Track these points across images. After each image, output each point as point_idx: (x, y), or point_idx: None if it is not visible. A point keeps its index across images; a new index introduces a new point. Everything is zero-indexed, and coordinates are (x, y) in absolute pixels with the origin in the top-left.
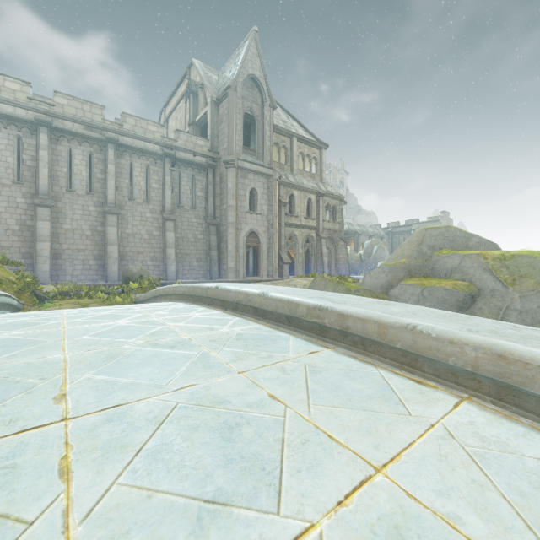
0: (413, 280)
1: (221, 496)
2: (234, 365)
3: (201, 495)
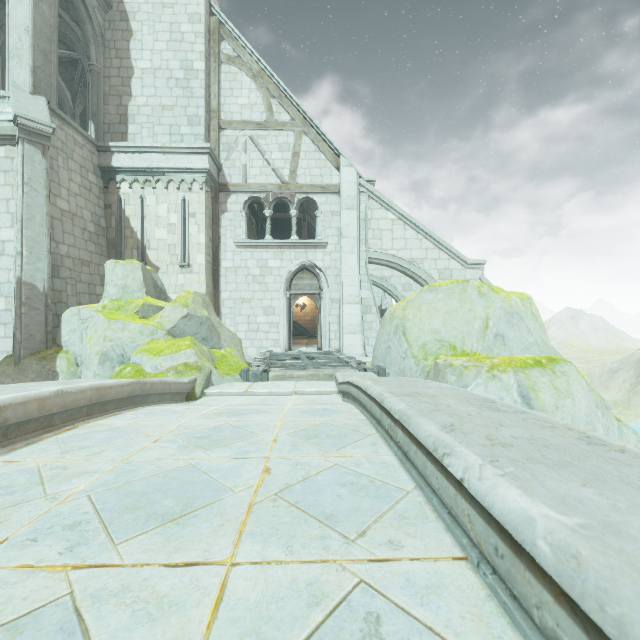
0: None
1: (235, 427)
2: (111, 467)
3: (240, 428)
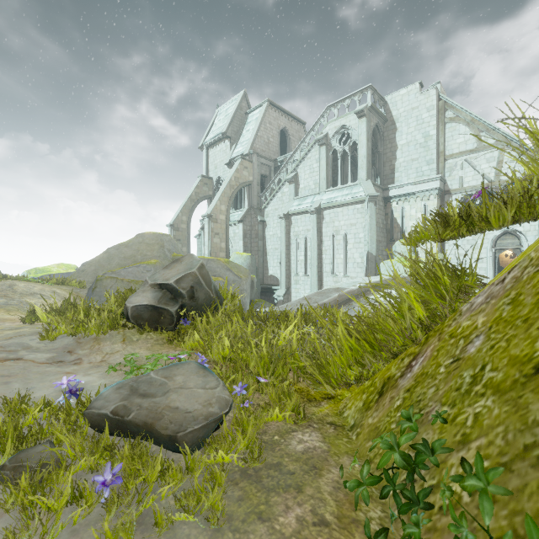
0: None
1: None
2: None
3: None
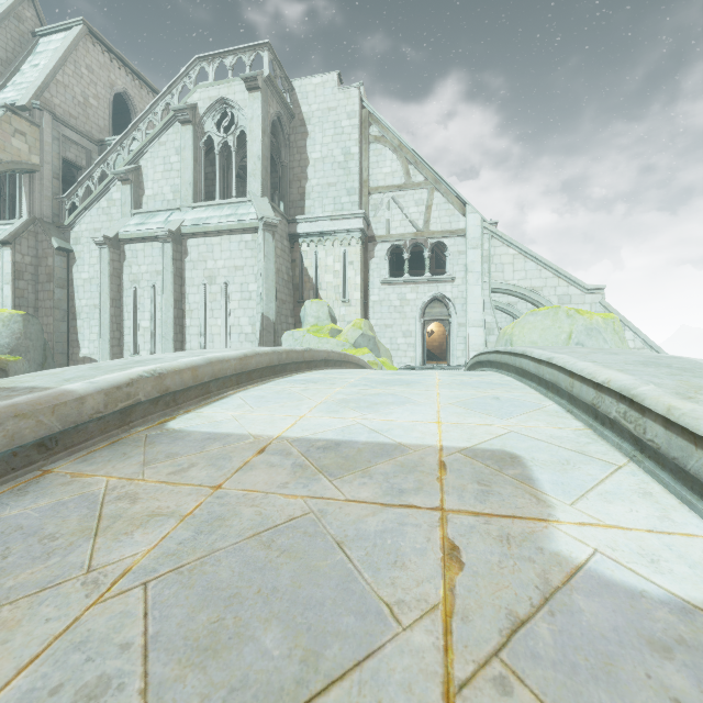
0: None
1: None
2: None
3: None
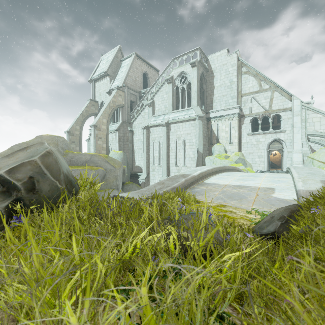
0: (71, 167)
1: None
2: None
3: None
